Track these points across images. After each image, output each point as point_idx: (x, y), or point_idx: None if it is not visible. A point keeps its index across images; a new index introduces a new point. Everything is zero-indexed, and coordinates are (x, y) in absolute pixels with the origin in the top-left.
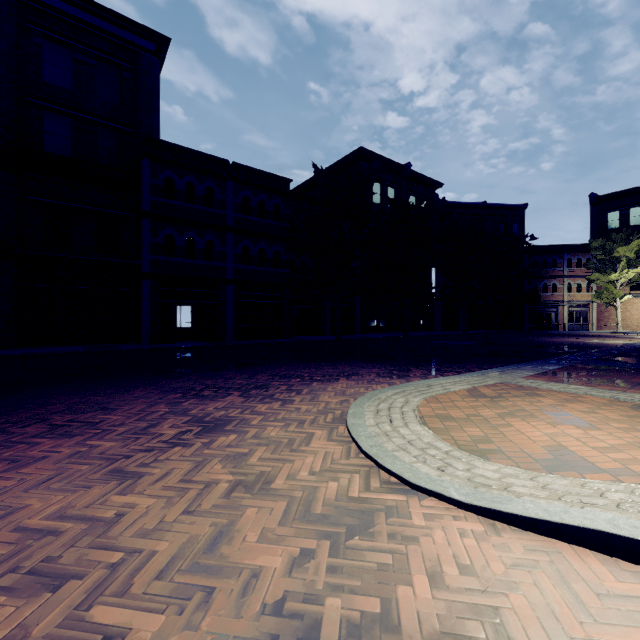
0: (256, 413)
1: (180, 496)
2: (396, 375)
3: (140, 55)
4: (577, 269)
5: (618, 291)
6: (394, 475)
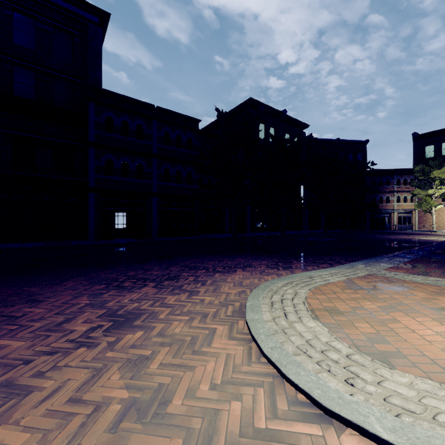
0: (165, 305)
1: (60, 428)
2: (281, 266)
3: (87, 25)
4: (404, 186)
5: (433, 202)
6: (301, 391)
